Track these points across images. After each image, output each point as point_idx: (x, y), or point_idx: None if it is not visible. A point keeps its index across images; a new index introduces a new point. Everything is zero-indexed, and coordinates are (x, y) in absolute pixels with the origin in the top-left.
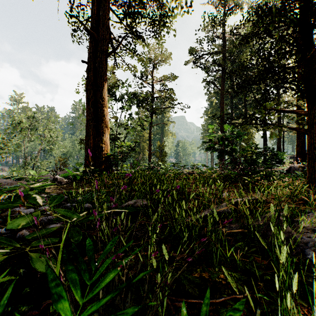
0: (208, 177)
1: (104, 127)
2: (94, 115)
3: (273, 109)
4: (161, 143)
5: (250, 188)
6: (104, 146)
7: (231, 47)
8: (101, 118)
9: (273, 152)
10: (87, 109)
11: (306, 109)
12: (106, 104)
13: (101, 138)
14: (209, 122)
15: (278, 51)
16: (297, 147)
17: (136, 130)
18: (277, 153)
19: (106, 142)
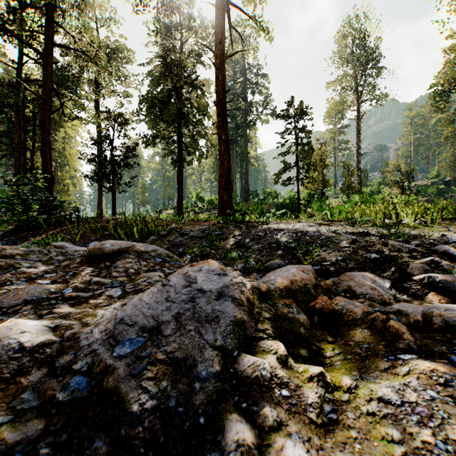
0: None
1: None
2: None
3: None
4: None
5: None
6: None
7: None
8: None
9: None
10: None
11: None
12: None
13: None
14: None
15: None
16: None
17: None
18: None
19: None
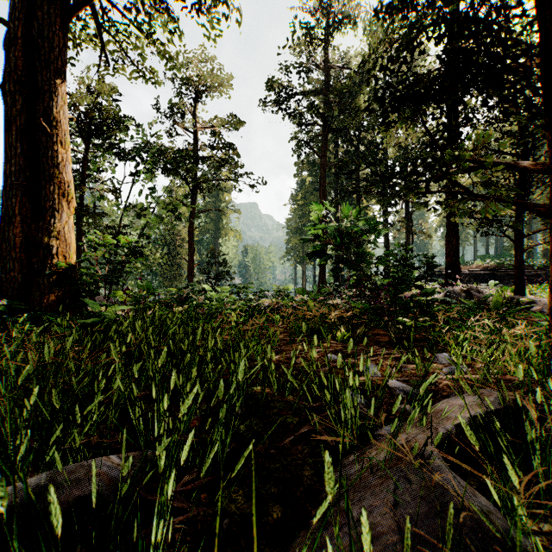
0: (314, 319)
1: (58, 196)
2: (28, 163)
3: (469, 159)
4: (214, 249)
5: (412, 343)
6: (58, 245)
7: (337, 83)
8: (47, 172)
9: (431, 264)
10: (7, 146)
11: (548, 160)
12: (63, 138)
13: (47, 222)
14: (299, 215)
15: (488, 16)
16: (448, 257)
17: (161, 220)
18: (438, 265)
19: (64, 234)
